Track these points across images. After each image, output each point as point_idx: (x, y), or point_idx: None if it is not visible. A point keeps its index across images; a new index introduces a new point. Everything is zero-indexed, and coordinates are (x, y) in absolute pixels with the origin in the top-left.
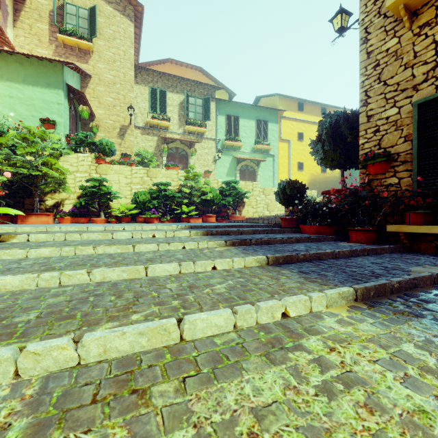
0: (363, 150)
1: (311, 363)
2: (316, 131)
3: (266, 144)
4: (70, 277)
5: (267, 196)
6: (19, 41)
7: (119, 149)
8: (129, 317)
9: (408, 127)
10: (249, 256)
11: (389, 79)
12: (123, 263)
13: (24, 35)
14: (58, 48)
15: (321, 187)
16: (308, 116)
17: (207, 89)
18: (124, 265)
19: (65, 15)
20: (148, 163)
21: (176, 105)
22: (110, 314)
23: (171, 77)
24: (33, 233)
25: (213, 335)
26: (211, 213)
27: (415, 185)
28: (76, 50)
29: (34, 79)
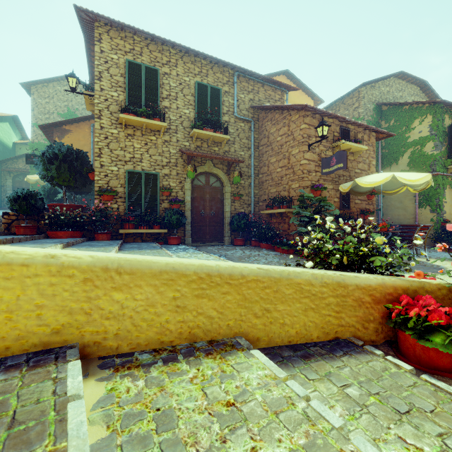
0: (98, 184)
1: (189, 257)
2: (48, 152)
3: None
4: None
5: None
6: None
7: None
8: None
9: (123, 180)
10: (115, 247)
11: (114, 150)
12: None
13: None
14: None
15: None
16: None
17: None
18: None
19: None
20: None
21: None
22: None
23: None
24: None
25: None
26: None
27: (127, 210)
28: None
29: None
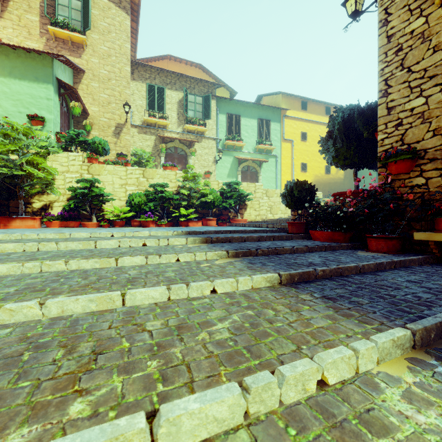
0: (382, 146)
1: None
2: (326, 127)
3: (269, 144)
4: (13, 312)
5: (270, 198)
6: (7, 33)
7: (114, 148)
8: (66, 409)
9: (437, 119)
10: (257, 275)
11: (414, 65)
12: (94, 287)
13: (12, 27)
14: (49, 41)
15: (325, 188)
16: (312, 115)
17: (207, 86)
18: (94, 290)
19: (56, 6)
20: (145, 164)
21: (175, 103)
22: (37, 399)
23: (169, 74)
24: (3, 241)
25: (209, 436)
26: (212, 216)
27: None
28: (69, 44)
29: (21, 72)
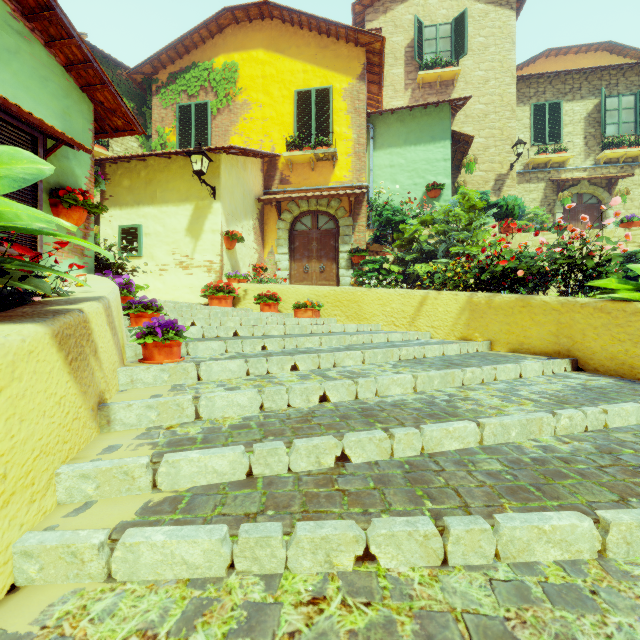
0: None
1: None
2: None
3: None
4: None
5: None
6: None
7: None
8: None
9: None
10: None
11: None
12: None
13: None
14: (414, 92)
15: None
16: None
17: None
18: None
19: (423, 44)
20: None
21: (580, 121)
22: None
23: (569, 76)
24: None
25: None
26: None
27: None
28: (437, 86)
29: (416, 136)
